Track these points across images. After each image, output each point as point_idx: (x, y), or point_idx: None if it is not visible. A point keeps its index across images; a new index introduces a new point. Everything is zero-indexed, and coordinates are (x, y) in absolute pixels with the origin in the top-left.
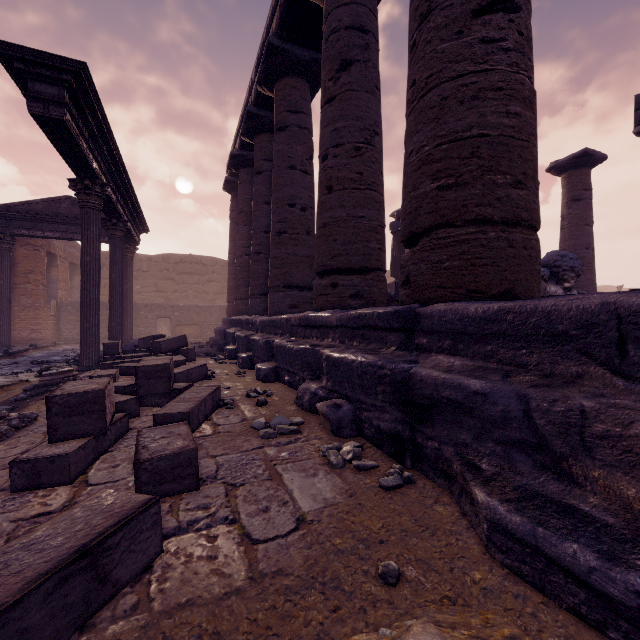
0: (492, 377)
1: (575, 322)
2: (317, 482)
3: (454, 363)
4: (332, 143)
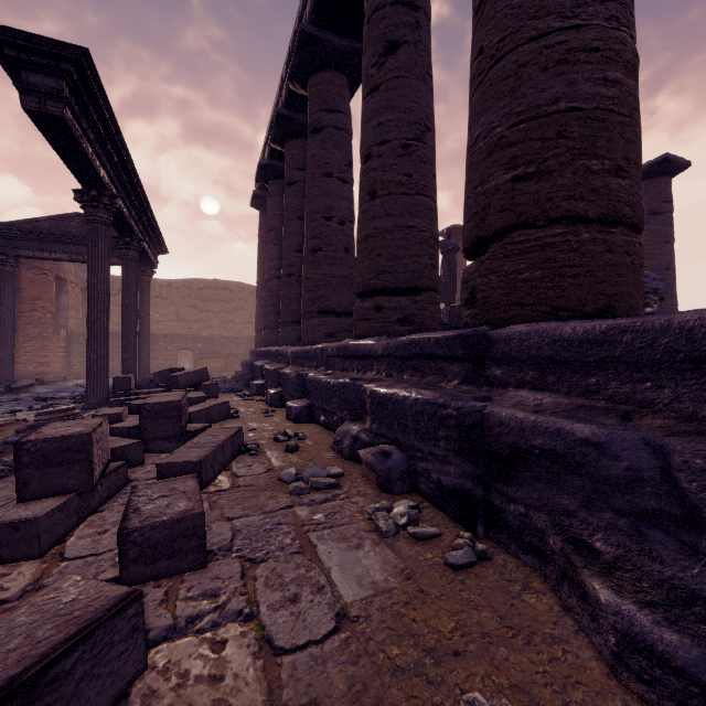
0: (604, 420)
1: None
2: (362, 557)
3: (543, 401)
4: (376, 140)
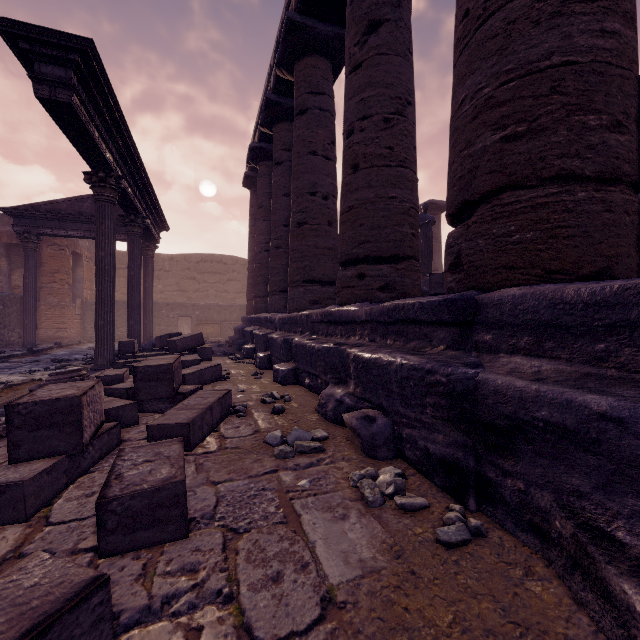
0: (620, 391)
1: None
2: (348, 530)
3: (541, 368)
4: (358, 115)
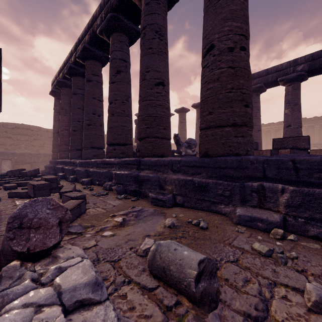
0: (154, 174)
1: (167, 162)
2: (116, 201)
3: (148, 172)
4: (114, 98)
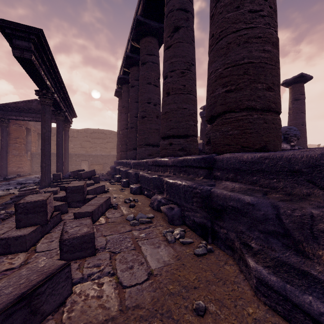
0: (257, 194)
1: (305, 164)
2: (160, 251)
3: (235, 186)
4: (169, 70)
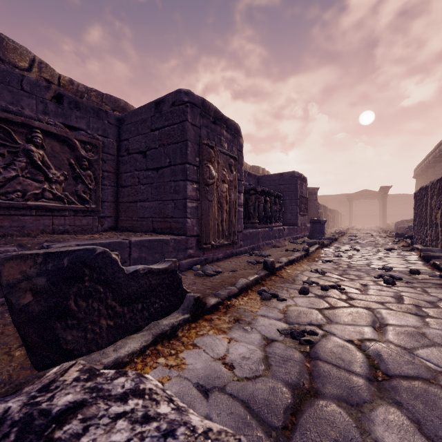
0: None
1: None
2: None
3: None
4: None
